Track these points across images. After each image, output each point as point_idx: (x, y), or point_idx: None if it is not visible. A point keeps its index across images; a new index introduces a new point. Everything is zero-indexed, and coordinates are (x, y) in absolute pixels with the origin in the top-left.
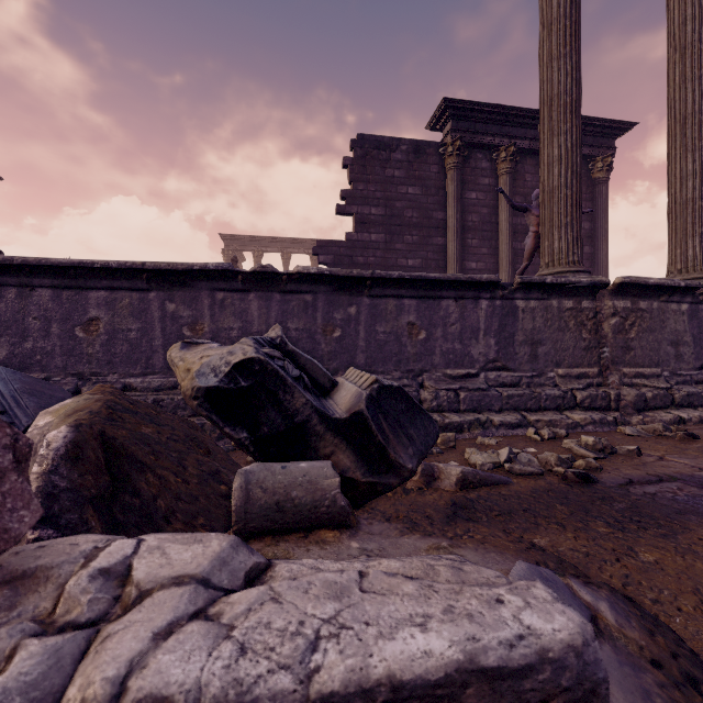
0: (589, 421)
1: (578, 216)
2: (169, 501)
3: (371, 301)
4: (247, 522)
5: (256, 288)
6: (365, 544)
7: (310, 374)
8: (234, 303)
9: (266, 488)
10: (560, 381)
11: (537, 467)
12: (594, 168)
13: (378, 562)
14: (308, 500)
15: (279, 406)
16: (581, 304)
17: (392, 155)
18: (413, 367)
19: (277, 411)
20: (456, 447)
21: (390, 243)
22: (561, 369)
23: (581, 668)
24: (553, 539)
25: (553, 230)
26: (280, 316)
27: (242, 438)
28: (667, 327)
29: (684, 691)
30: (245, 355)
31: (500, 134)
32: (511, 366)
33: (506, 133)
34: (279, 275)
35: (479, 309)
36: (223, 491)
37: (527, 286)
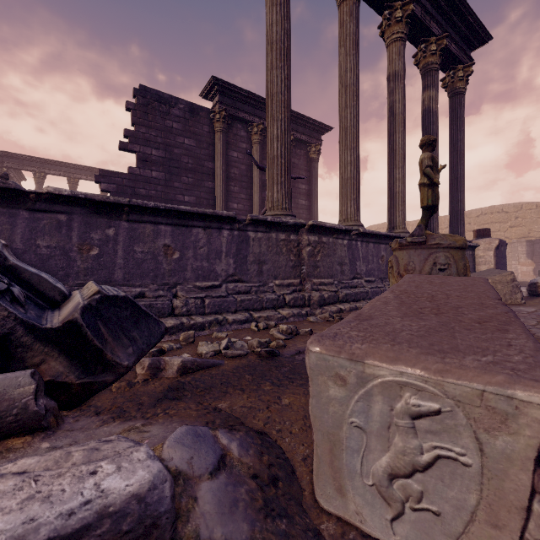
0: (291, 314)
1: (288, 178)
2: None
3: (130, 225)
4: None
5: None
6: (57, 442)
7: (37, 287)
8: None
9: None
10: (277, 289)
11: (246, 350)
12: (311, 151)
13: (13, 464)
14: None
15: None
16: (290, 237)
17: (171, 110)
18: (168, 281)
19: None
20: (195, 342)
21: (169, 181)
22: (278, 281)
23: (143, 510)
24: (232, 402)
25: (273, 185)
26: (28, 233)
27: None
28: (337, 254)
29: (267, 490)
30: None
31: (253, 114)
32: (245, 279)
33: (258, 114)
34: (25, 193)
35: (222, 236)
36: None
37: (256, 222)
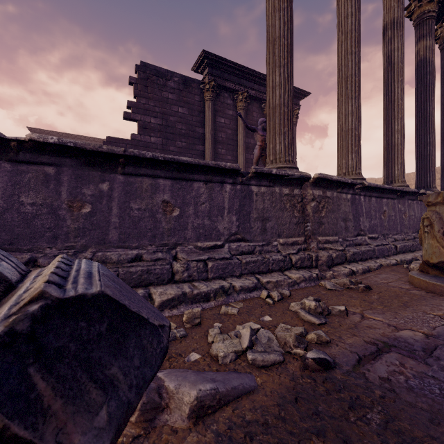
0: (302, 279)
1: (291, 128)
2: None
3: (126, 179)
4: None
5: None
6: None
7: None
8: None
9: None
10: (281, 248)
11: (277, 348)
12: None
13: None
14: None
15: None
16: (294, 192)
17: (167, 82)
18: (167, 241)
19: None
20: (201, 323)
21: (166, 145)
22: (282, 239)
23: None
24: None
25: (275, 136)
26: (10, 189)
27: None
28: (341, 209)
29: None
30: None
31: (238, 83)
32: (248, 237)
33: (242, 83)
34: (5, 140)
35: (224, 191)
36: None
37: (259, 175)
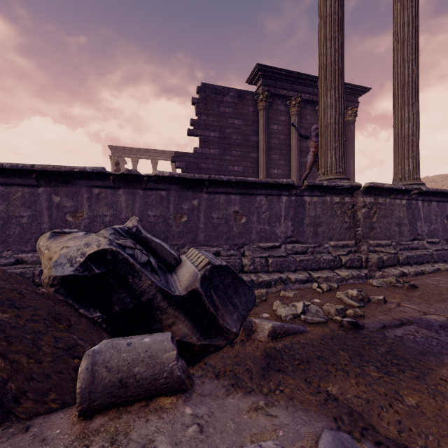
0: (350, 276)
1: (342, 143)
2: (21, 382)
3: (209, 196)
4: (91, 401)
5: (124, 186)
6: (197, 409)
7: (159, 254)
8: (107, 197)
9: (110, 367)
10: (332, 250)
11: (322, 316)
12: (347, 114)
13: None
14: (148, 374)
15: (128, 288)
16: (344, 200)
17: (224, 98)
18: (237, 242)
19: (127, 292)
20: (267, 300)
21: (223, 155)
22: (332, 242)
23: None
24: (341, 387)
25: (327, 151)
26: (142, 206)
27: (95, 317)
28: (394, 215)
29: None
30: (99, 247)
31: (291, 89)
32: (301, 240)
33: (295, 89)
34: (141, 176)
35: (281, 202)
36: (77, 364)
37: (312, 187)
